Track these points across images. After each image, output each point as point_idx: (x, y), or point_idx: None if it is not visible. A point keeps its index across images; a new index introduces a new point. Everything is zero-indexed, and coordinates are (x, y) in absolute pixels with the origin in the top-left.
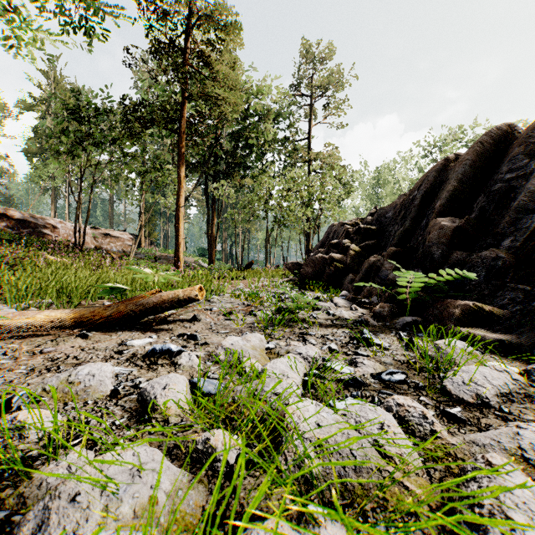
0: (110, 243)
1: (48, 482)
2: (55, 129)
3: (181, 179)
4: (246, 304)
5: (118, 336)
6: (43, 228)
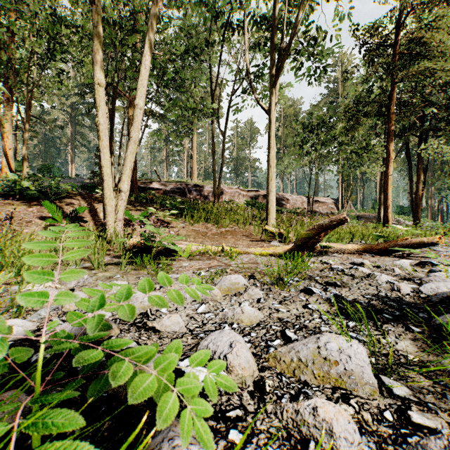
0: (318, 207)
1: (419, 276)
2: (283, 135)
3: (389, 152)
4: None
5: (388, 258)
6: (282, 201)
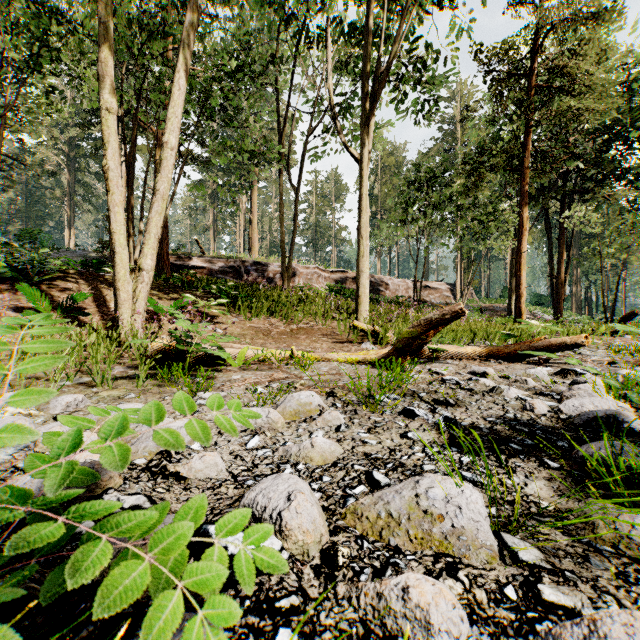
0: (429, 295)
1: (559, 389)
2: (381, 193)
3: (523, 220)
4: (630, 359)
5: (520, 365)
6: (379, 286)
